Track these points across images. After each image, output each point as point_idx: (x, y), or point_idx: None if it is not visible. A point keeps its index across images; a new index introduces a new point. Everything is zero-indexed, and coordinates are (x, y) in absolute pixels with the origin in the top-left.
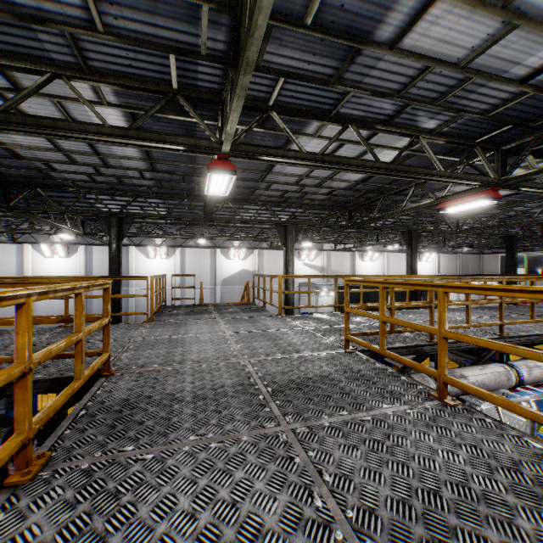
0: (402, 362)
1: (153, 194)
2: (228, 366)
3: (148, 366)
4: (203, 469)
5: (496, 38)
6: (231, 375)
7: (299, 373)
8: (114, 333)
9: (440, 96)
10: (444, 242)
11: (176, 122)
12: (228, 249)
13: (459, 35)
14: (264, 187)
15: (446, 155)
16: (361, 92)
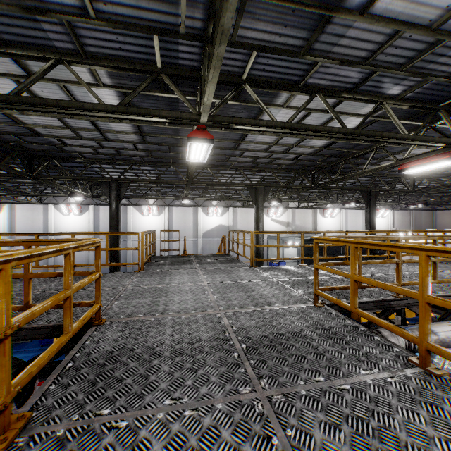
0: (376, 323)
1: (145, 163)
2: (205, 318)
3: (134, 315)
4: (175, 445)
5: None
6: (207, 328)
7: (272, 328)
8: (110, 282)
9: (407, 61)
10: (398, 200)
11: (162, 99)
12: (208, 207)
13: None
14: (238, 155)
15: (408, 120)
16: (329, 61)
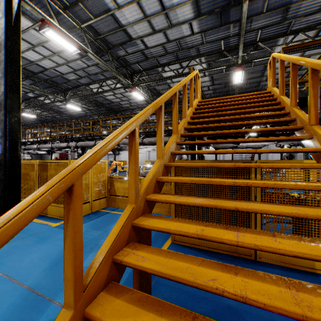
0: None
1: (211, 98)
2: None
3: None
4: None
5: None
6: None
7: None
8: None
9: None
10: None
11: (222, 61)
12: None
13: None
14: (265, 80)
15: None
16: (297, 19)
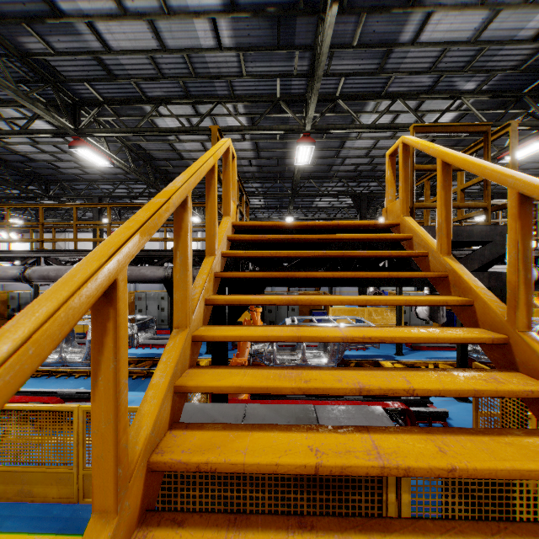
0: None
1: (255, 179)
2: None
3: None
4: None
5: (489, 20)
6: None
7: None
8: None
9: (467, 64)
10: None
11: (277, 119)
12: None
13: (460, 25)
14: (339, 163)
15: (499, 109)
16: (400, 74)
